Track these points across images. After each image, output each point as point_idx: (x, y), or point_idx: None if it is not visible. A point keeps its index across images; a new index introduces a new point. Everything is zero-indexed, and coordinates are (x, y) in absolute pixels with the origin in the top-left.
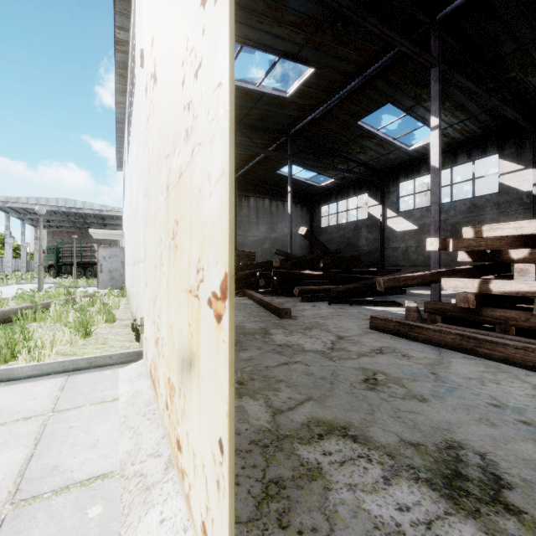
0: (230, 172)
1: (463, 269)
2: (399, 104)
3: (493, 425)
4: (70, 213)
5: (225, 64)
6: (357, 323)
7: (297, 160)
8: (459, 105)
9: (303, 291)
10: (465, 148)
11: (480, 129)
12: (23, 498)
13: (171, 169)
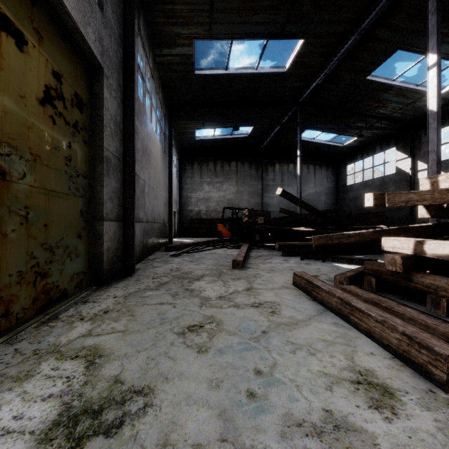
0: None
1: (417, 227)
2: (411, 47)
3: (215, 387)
4: None
5: None
6: (292, 278)
7: (307, 125)
8: None
9: (283, 245)
10: None
11: None
12: None
13: None
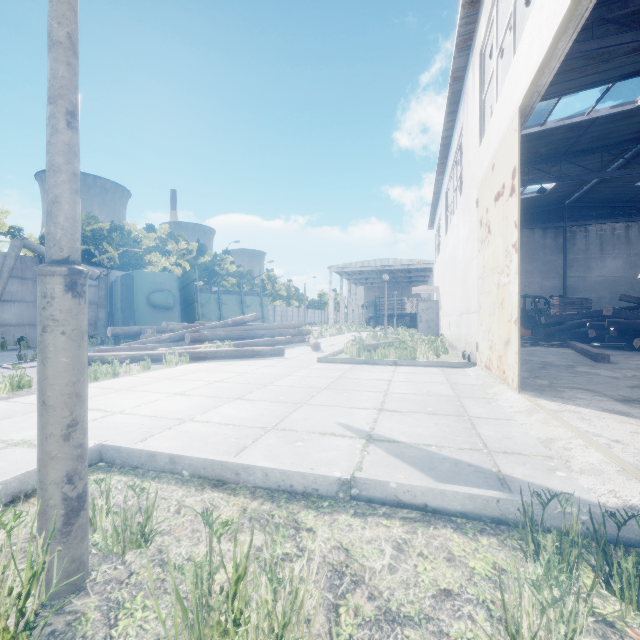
0: (518, 294)
1: None
2: None
3: None
4: (382, 271)
5: (517, 271)
6: None
7: None
8: None
9: None
10: None
11: None
12: (453, 383)
13: (500, 280)
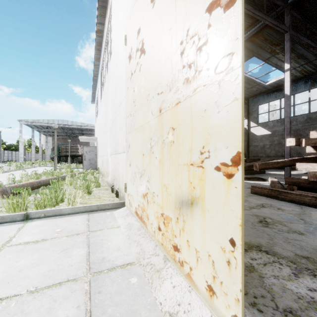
0: (242, 99)
1: (310, 157)
2: (260, 56)
3: None
4: (64, 128)
5: (238, 43)
6: None
7: None
8: (300, 55)
9: None
10: (303, 82)
11: (314, 69)
12: (95, 272)
13: (165, 100)
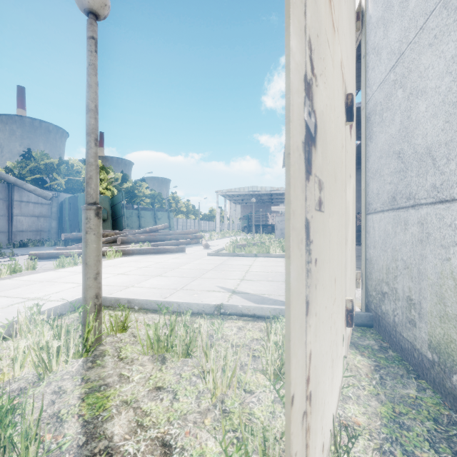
0: None
1: None
2: None
3: None
4: (253, 194)
5: None
6: None
7: None
8: None
9: None
10: None
11: None
12: None
13: None
